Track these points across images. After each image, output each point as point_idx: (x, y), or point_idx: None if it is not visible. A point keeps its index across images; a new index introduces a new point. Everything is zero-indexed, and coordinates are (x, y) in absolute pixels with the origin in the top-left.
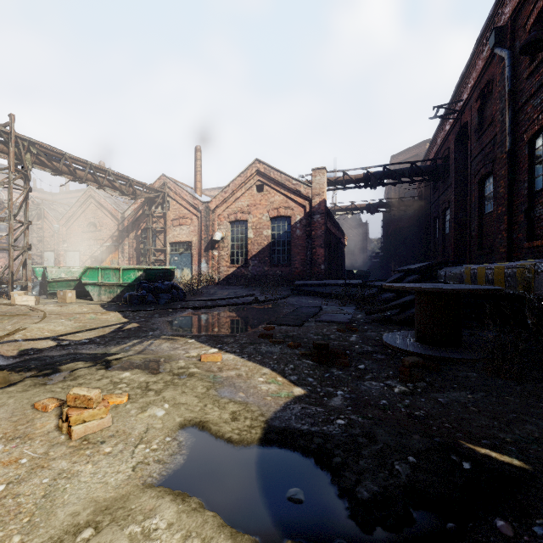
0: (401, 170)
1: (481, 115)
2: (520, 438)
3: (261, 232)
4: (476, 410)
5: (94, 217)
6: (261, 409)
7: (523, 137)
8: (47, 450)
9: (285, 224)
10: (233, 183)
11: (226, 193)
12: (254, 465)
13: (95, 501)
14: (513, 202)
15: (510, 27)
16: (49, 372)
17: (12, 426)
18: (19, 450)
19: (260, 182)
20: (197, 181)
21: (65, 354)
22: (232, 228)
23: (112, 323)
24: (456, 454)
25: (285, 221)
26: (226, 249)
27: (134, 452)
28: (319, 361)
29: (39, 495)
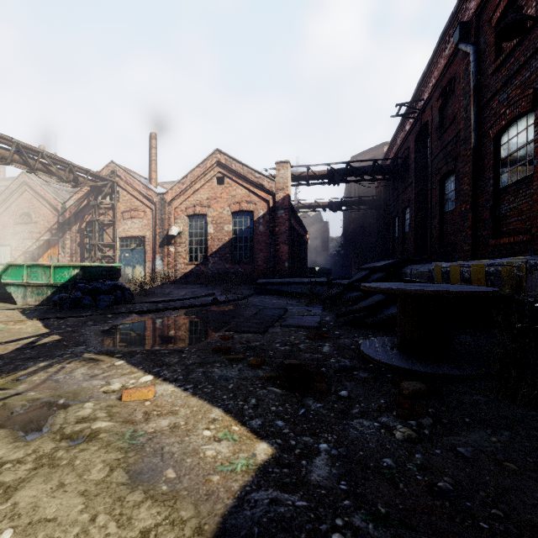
0: (364, 168)
1: (442, 114)
2: None
3: (222, 227)
4: (515, 467)
5: (29, 207)
6: (200, 511)
7: (489, 133)
8: None
9: (247, 219)
10: (192, 174)
11: (184, 185)
12: None
13: None
14: (478, 199)
15: (475, 22)
16: None
17: None
18: None
19: (221, 174)
20: (152, 170)
21: None
22: (190, 222)
23: (24, 336)
24: None
25: (247, 215)
26: (183, 244)
27: None
28: (289, 388)
29: None
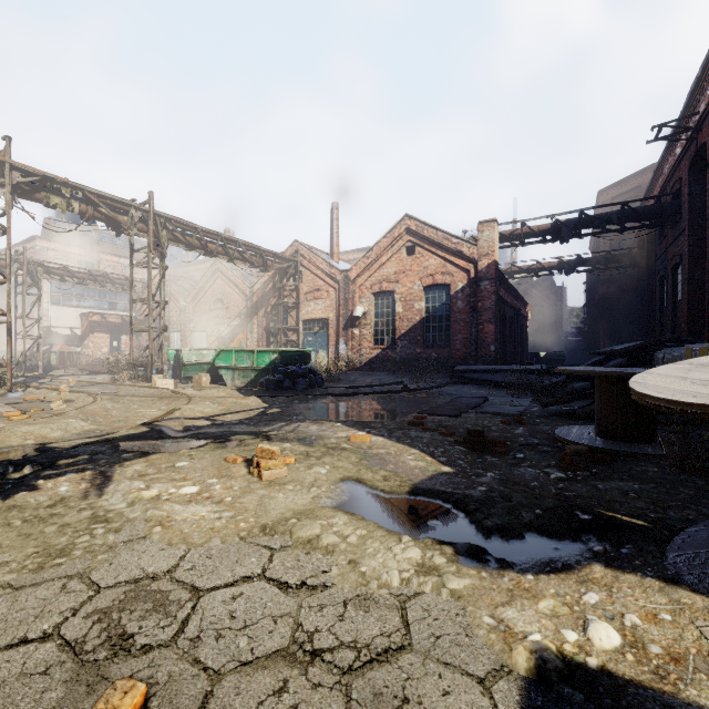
0: (607, 215)
1: None
2: (670, 517)
3: (412, 304)
4: (636, 496)
5: (221, 293)
6: (409, 477)
7: None
8: (248, 485)
9: (442, 294)
10: (377, 246)
11: (369, 259)
12: (403, 506)
13: (292, 510)
14: None
15: None
16: (223, 440)
17: (216, 470)
18: (229, 482)
19: (411, 243)
20: (333, 245)
21: (223, 431)
22: (375, 301)
23: (254, 407)
24: (581, 511)
25: (442, 290)
26: (368, 326)
27: (310, 491)
28: (473, 449)
29: (255, 504)
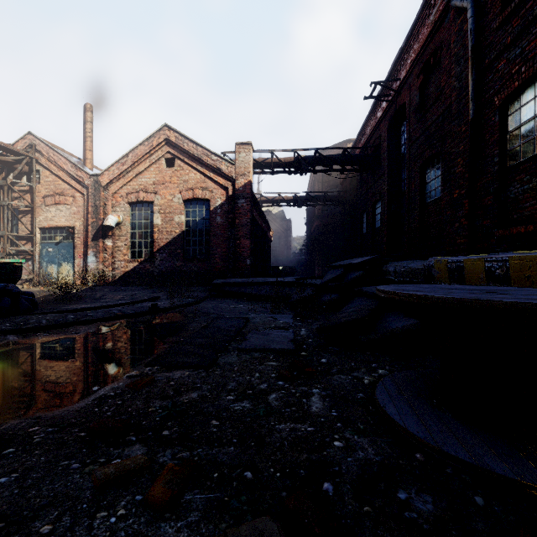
0: (333, 157)
1: (422, 93)
2: None
3: (172, 217)
4: None
5: None
6: None
7: (492, 101)
8: None
9: (203, 209)
10: (134, 153)
11: (124, 165)
12: None
13: None
14: (475, 183)
15: None
16: None
17: None
18: None
19: (171, 155)
20: (86, 149)
21: None
22: (132, 211)
23: None
24: None
25: (203, 205)
26: (123, 237)
27: None
28: None
29: None
